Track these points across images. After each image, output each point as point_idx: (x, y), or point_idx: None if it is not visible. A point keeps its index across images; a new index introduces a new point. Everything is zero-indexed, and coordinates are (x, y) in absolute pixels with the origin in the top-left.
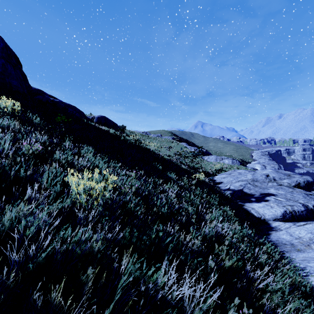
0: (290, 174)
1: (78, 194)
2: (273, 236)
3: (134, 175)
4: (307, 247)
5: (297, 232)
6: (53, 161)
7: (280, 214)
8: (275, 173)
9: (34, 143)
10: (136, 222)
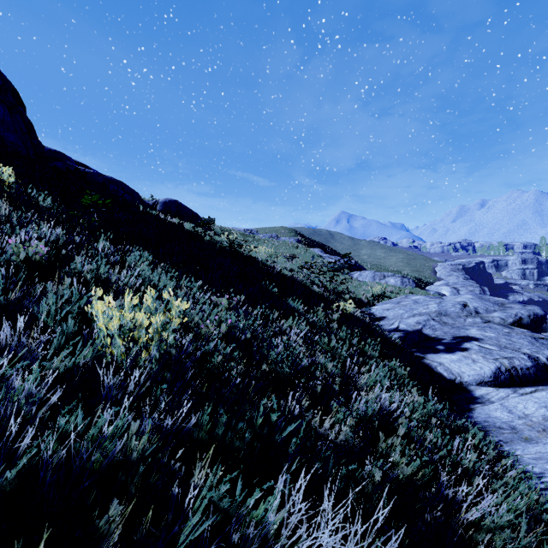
0: (503, 303)
1: (108, 338)
2: (478, 413)
3: (226, 303)
4: (542, 433)
5: (520, 405)
6: (69, 275)
7: (490, 373)
8: (479, 302)
9: (34, 243)
10: (226, 394)
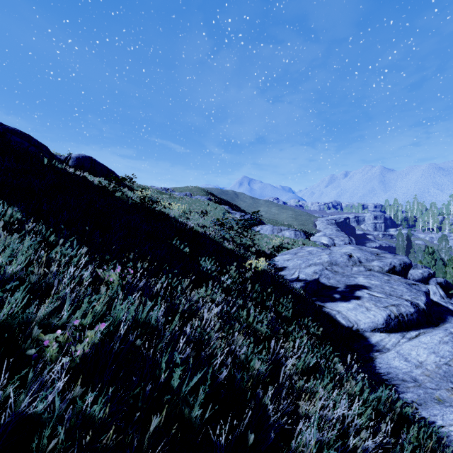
0: (378, 253)
1: None
2: (379, 363)
3: (117, 278)
4: (452, 392)
5: (413, 353)
6: None
7: (383, 320)
8: (360, 252)
9: None
10: None
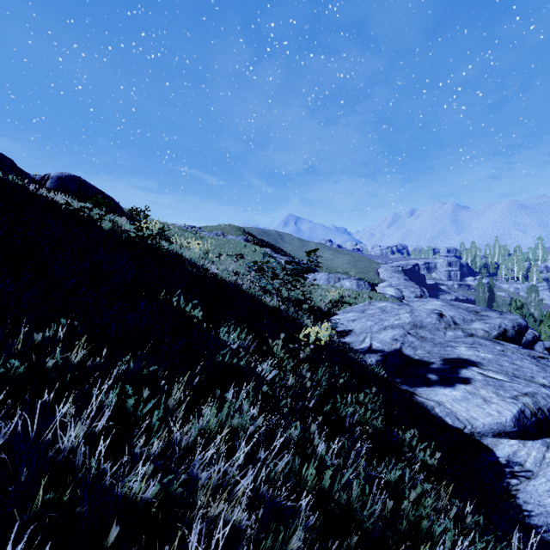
0: (476, 310)
1: None
2: (525, 501)
3: None
4: None
5: None
6: None
7: (513, 420)
8: (453, 310)
9: None
10: None
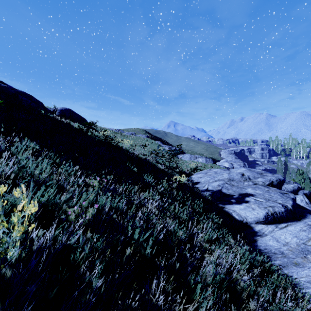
0: (262, 172)
1: None
2: (260, 243)
3: (98, 184)
4: (304, 259)
5: (282, 236)
6: None
7: (263, 216)
8: (249, 172)
9: None
10: None
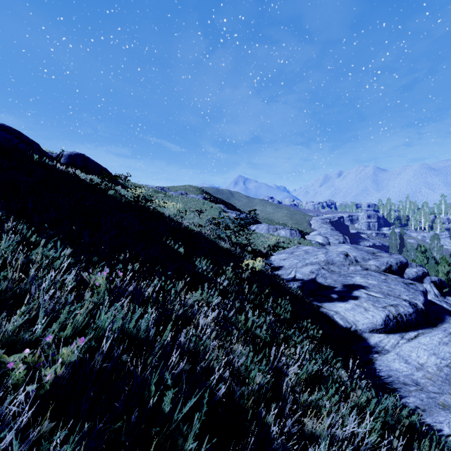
0: (374, 252)
1: None
2: (379, 365)
3: (105, 282)
4: None
5: (413, 354)
6: None
7: (381, 321)
8: (356, 251)
9: None
10: None
